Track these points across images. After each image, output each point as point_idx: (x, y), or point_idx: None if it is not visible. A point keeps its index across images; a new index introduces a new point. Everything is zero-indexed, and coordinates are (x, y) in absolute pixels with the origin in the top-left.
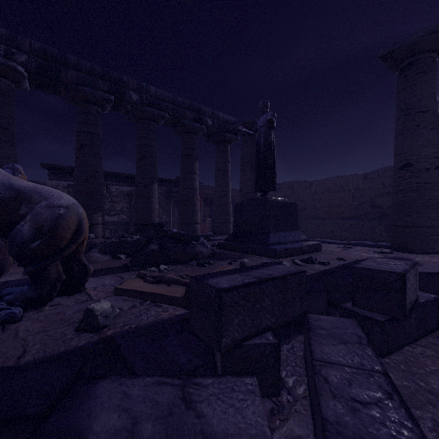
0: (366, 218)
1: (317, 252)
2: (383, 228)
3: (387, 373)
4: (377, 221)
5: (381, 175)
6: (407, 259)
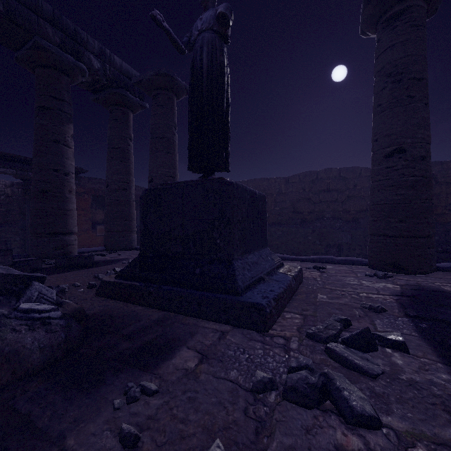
0: (288, 224)
1: (300, 284)
2: (316, 236)
3: None
4: (310, 228)
5: (302, 180)
6: (443, 292)
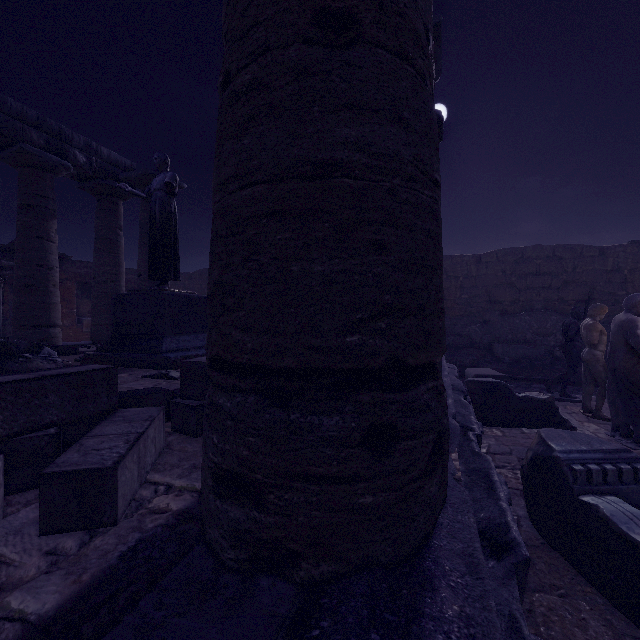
0: None
1: None
2: None
3: (144, 432)
4: None
5: None
6: None
